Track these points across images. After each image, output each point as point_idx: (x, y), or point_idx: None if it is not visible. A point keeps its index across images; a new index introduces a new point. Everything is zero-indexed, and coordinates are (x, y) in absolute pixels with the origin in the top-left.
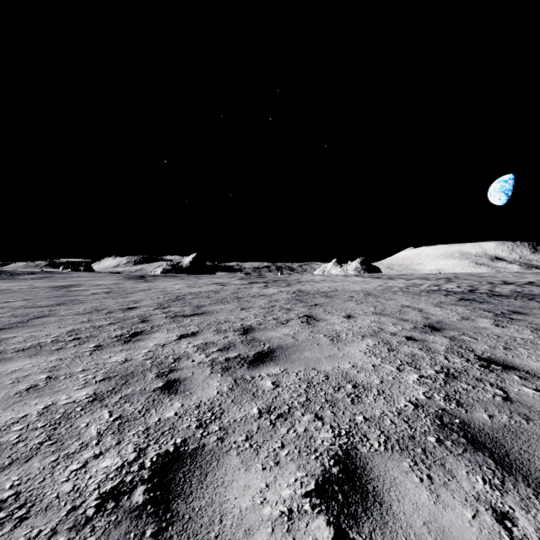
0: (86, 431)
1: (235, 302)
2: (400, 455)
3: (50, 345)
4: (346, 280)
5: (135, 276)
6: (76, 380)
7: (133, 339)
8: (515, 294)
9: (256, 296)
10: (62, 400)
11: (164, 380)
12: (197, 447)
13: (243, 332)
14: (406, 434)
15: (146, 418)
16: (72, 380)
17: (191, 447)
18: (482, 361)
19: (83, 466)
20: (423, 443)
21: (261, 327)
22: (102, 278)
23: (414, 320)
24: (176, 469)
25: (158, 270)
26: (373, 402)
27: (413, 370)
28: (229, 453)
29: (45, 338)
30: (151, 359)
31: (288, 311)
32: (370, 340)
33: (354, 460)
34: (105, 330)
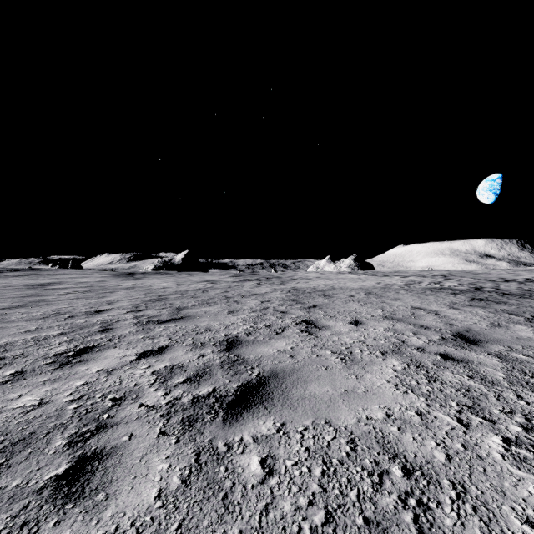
0: None
1: (223, 303)
2: None
3: None
4: (341, 277)
5: (124, 273)
6: None
7: (75, 360)
8: (526, 293)
9: (248, 295)
10: None
11: (74, 454)
12: None
13: (226, 346)
14: None
15: None
16: None
17: None
18: None
19: None
20: None
21: (250, 339)
22: (89, 275)
23: (436, 327)
24: None
25: (149, 267)
26: (460, 528)
27: (485, 425)
28: None
29: None
30: (79, 400)
31: (283, 315)
32: (395, 360)
33: None
34: (47, 344)
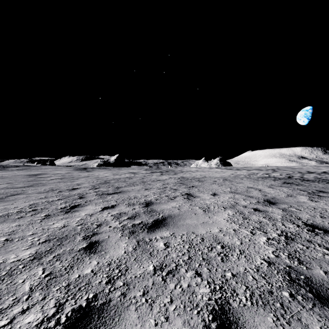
0: (21, 287)
1: (141, 185)
2: (264, 309)
3: (15, 215)
4: (211, 170)
5: (80, 168)
6: (25, 241)
7: (72, 210)
8: (317, 180)
9: (155, 181)
10: (11, 259)
11: (87, 241)
12: (104, 302)
13: (145, 205)
14: (265, 289)
15: (69, 274)
16: (23, 242)
17: (99, 302)
18: (308, 226)
19: (11, 322)
20: (280, 298)
21: (158, 202)
22: (60, 169)
23: (257, 196)
24: (85, 325)
25: (95, 164)
26: (237, 260)
27: (262, 234)
28: (129, 308)
29: (13, 210)
30: (81, 225)
31: (175, 191)
32: (230, 211)
33: (228, 315)
34: (55, 204)
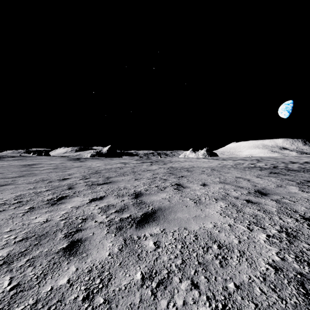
0: None
1: (132, 175)
2: None
3: None
4: (198, 161)
5: (74, 158)
6: None
7: (58, 202)
8: (302, 169)
9: (145, 171)
10: None
11: (69, 240)
12: None
13: (135, 196)
14: (279, 309)
15: (40, 286)
16: None
17: None
18: (307, 221)
19: None
20: None
21: (147, 193)
22: (54, 159)
23: (247, 187)
24: None
25: (88, 155)
26: (238, 265)
27: (260, 230)
28: None
29: None
30: (65, 219)
31: (164, 181)
32: (222, 203)
33: None
34: (42, 195)
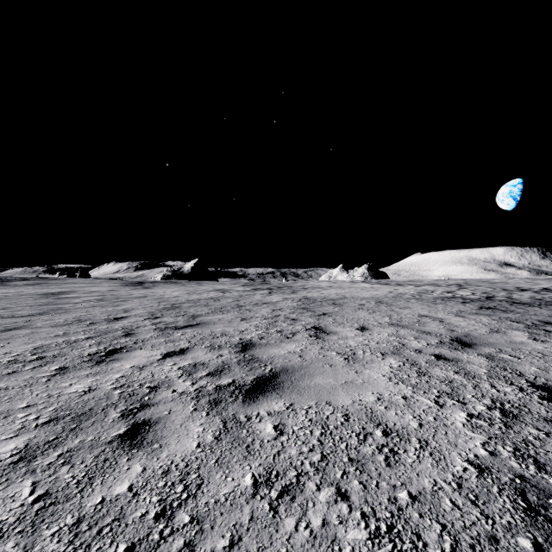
0: None
1: (236, 311)
2: None
3: (3, 367)
4: (353, 286)
5: (133, 282)
6: (10, 422)
7: (108, 359)
8: (537, 302)
9: (259, 304)
10: None
11: (129, 422)
12: None
13: (241, 348)
14: (482, 533)
15: (83, 496)
16: (5, 424)
17: None
18: (539, 390)
19: None
20: None
21: (263, 342)
22: (98, 284)
23: (438, 332)
24: None
25: (158, 276)
26: (417, 463)
27: (456, 405)
28: None
29: (2, 358)
30: (121, 387)
31: (293, 322)
32: (393, 359)
33: None
34: (79, 346)
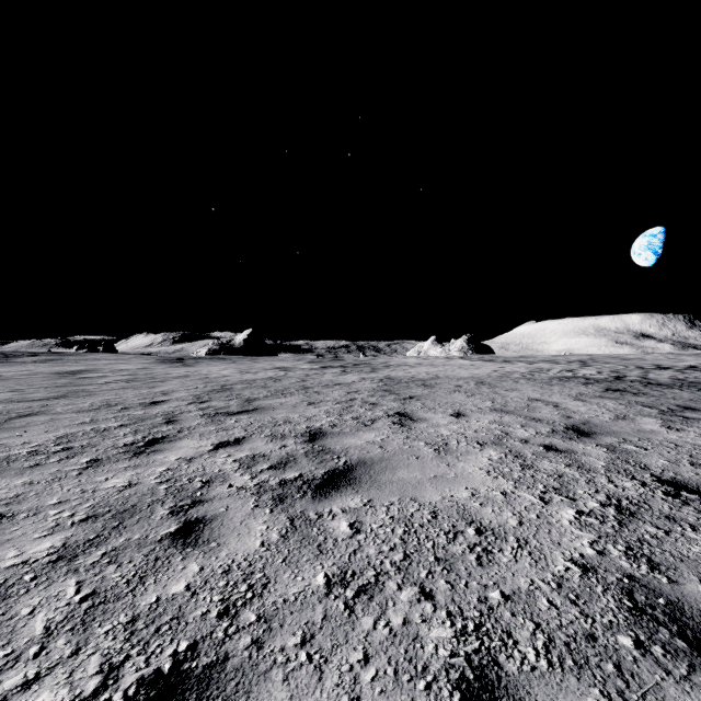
0: (26, 625)
1: (301, 394)
2: (578, 679)
3: (23, 459)
4: (449, 364)
5: (171, 358)
6: (42, 520)
7: (148, 450)
8: (677, 383)
9: (330, 385)
10: (7, 559)
11: (180, 519)
12: (212, 662)
13: (309, 438)
14: (579, 631)
15: (136, 595)
16: (36, 521)
17: (202, 662)
18: (665, 485)
19: None
20: (614, 651)
21: (336, 431)
22: (127, 360)
23: (550, 419)
24: None
25: (202, 350)
26: (513, 563)
27: (565, 502)
28: (268, 676)
29: (20, 449)
30: (168, 482)
31: (373, 407)
32: (493, 451)
33: (497, 692)
34: (112, 435)
